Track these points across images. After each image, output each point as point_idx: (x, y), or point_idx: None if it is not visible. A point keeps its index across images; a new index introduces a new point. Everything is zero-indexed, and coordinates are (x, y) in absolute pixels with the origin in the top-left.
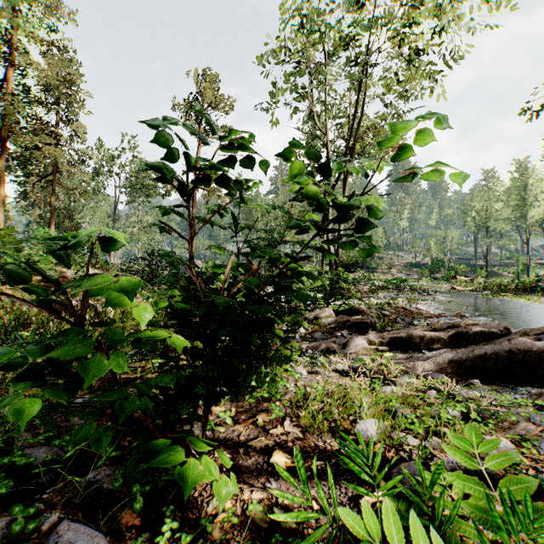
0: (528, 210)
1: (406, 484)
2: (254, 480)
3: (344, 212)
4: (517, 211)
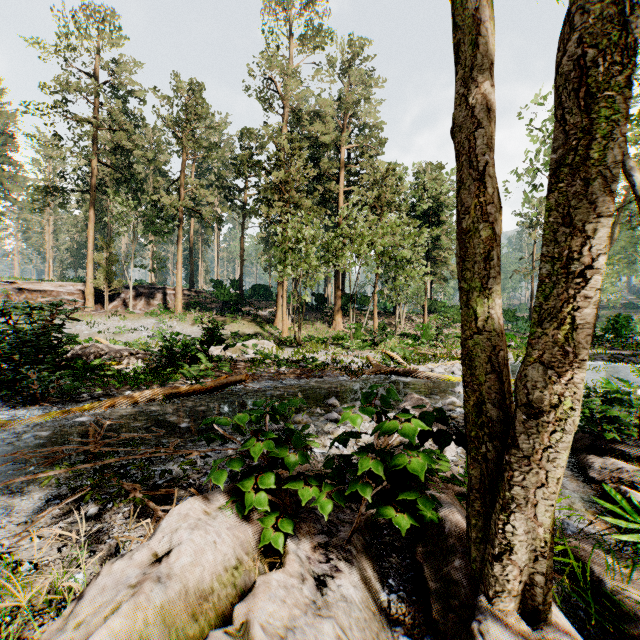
0: None
1: None
2: None
3: None
4: None
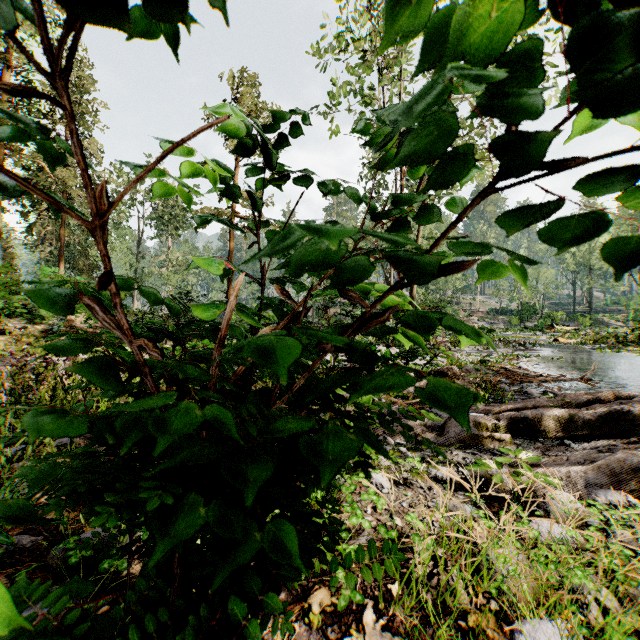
0: None
1: None
2: None
3: None
4: None
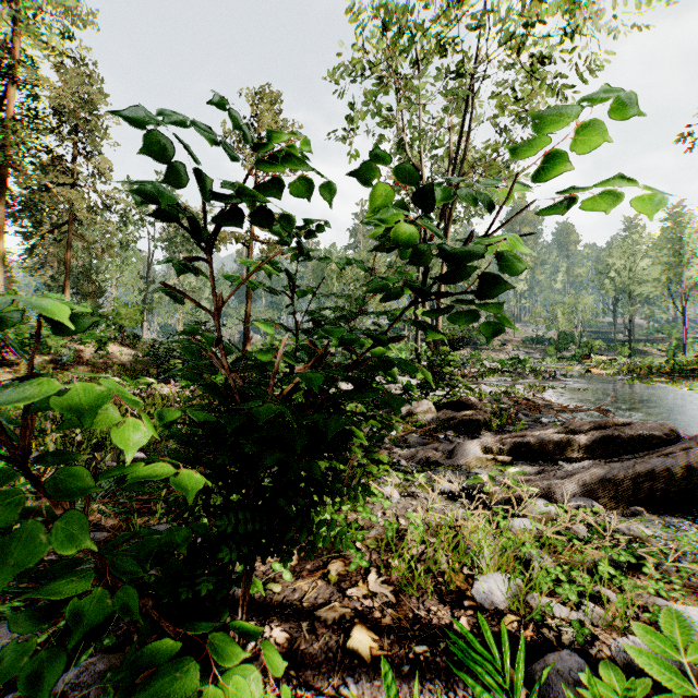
0: (684, 269)
1: (559, 692)
2: (323, 681)
3: (468, 267)
4: (669, 270)
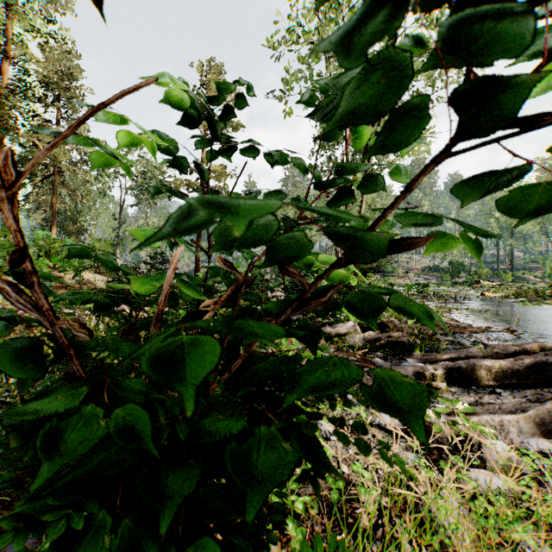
0: None
1: None
2: None
3: None
4: None
